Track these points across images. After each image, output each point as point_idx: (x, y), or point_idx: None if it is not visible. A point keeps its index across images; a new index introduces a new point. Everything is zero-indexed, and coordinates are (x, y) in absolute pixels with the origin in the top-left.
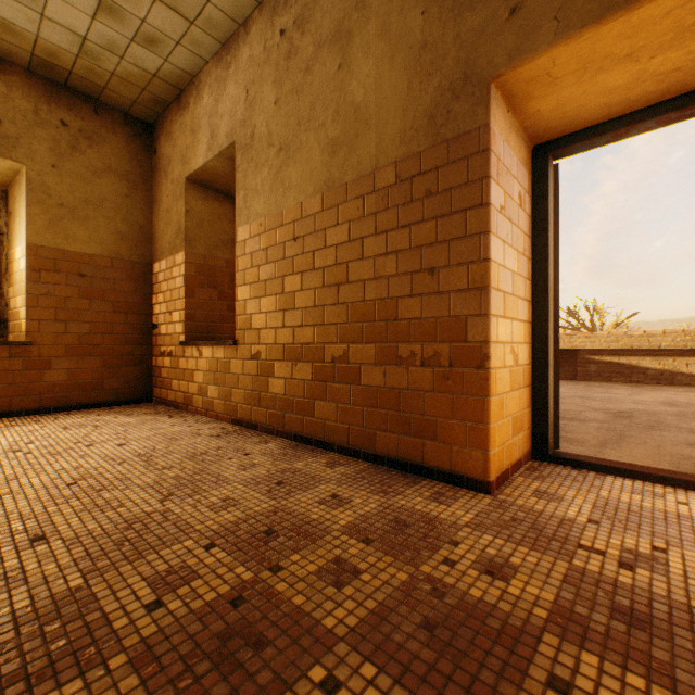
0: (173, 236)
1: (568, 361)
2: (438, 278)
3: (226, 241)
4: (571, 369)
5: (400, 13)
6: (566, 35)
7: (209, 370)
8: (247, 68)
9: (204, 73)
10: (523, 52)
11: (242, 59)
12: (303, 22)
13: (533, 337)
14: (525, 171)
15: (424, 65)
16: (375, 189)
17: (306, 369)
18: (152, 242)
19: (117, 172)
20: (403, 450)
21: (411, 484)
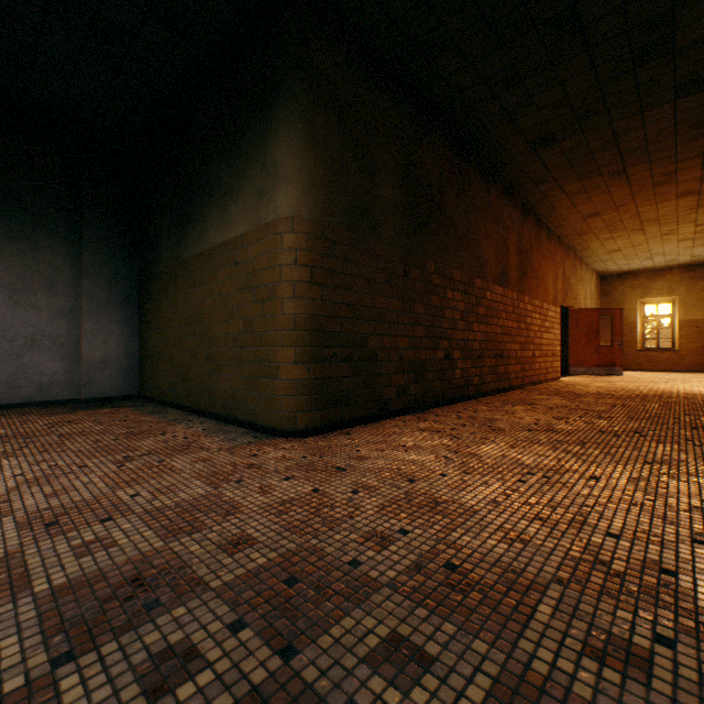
0: None
1: None
2: None
3: None
4: None
5: None
6: None
7: None
8: None
9: None
10: None
11: None
12: None
13: None
14: None
15: None
16: None
17: None
18: None
19: None
20: None
21: None
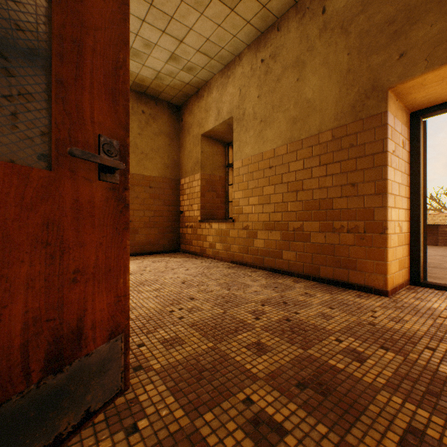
0: (193, 165)
1: (431, 232)
2: (357, 188)
3: (219, 166)
4: (434, 238)
5: (334, 54)
6: (431, 68)
7: (216, 235)
8: (240, 79)
9: (213, 80)
10: (407, 76)
11: (237, 73)
12: (275, 56)
13: (410, 217)
14: (405, 127)
15: (348, 81)
16: (319, 143)
17: (277, 234)
18: (180, 168)
19: (165, 133)
20: (336, 275)
21: (342, 291)
